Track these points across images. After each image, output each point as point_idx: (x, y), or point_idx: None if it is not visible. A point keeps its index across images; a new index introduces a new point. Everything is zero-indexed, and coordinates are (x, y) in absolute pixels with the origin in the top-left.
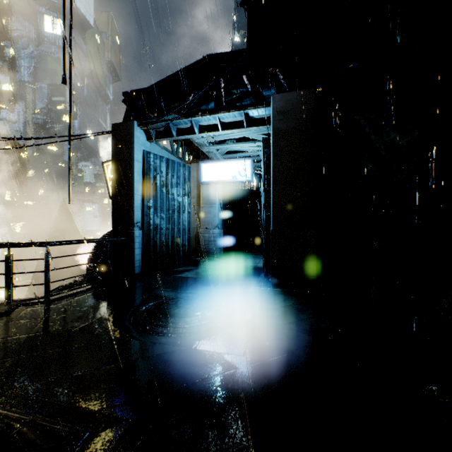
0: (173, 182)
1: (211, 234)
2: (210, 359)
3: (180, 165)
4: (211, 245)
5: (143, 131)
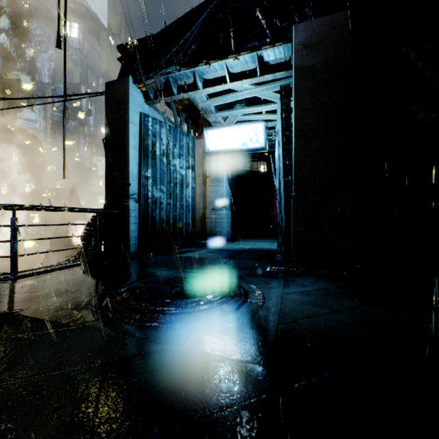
0: (175, 152)
1: (218, 215)
2: (211, 370)
3: (183, 134)
4: (218, 227)
5: (140, 91)
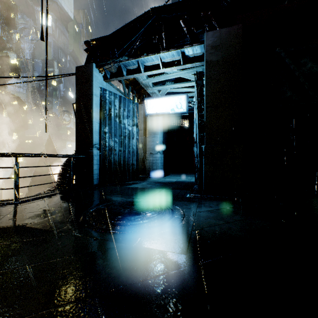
0: (124, 114)
1: (154, 158)
2: (151, 257)
3: (130, 102)
4: (154, 166)
5: (100, 73)
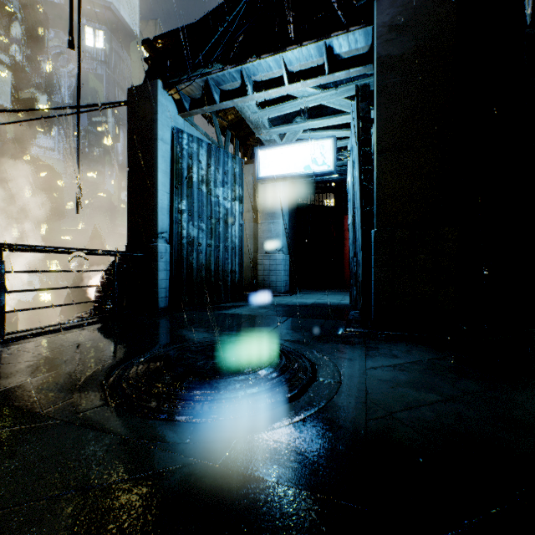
0: (217, 179)
1: (273, 261)
2: (262, 513)
3: (228, 156)
4: (273, 276)
5: (172, 99)
